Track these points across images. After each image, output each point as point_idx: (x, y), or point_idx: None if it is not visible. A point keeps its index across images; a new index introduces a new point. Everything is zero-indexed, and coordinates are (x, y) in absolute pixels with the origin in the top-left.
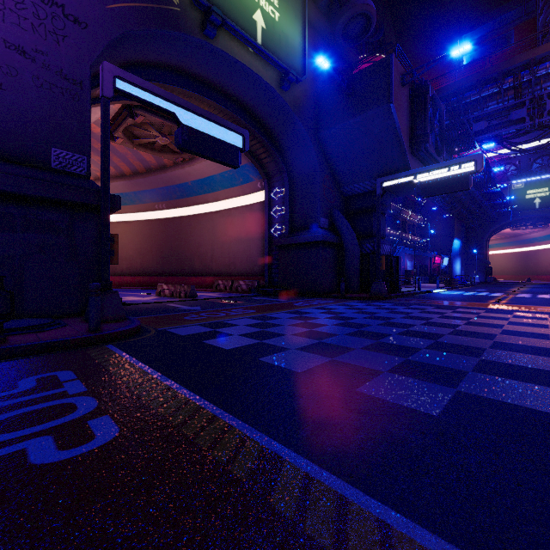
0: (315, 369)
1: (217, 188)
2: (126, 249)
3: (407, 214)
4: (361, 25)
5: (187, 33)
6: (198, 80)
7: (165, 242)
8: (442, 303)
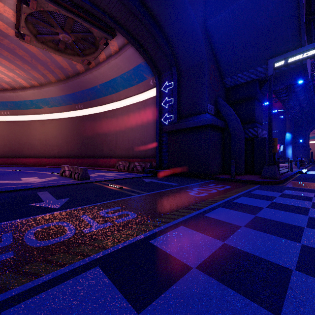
0: None
1: (119, 89)
2: (57, 139)
3: None
4: None
5: None
6: None
7: (83, 133)
8: None
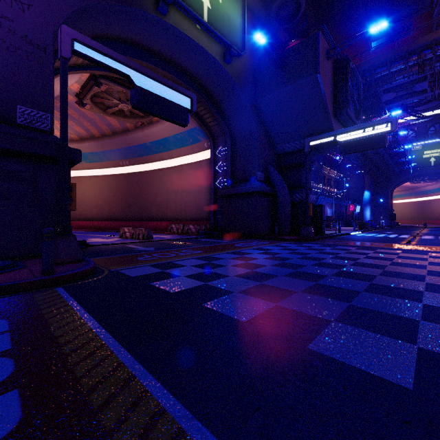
0: (260, 317)
1: (171, 148)
2: (96, 199)
3: (327, 170)
4: (292, 9)
5: (143, 9)
6: (153, 53)
7: (128, 193)
8: (362, 244)
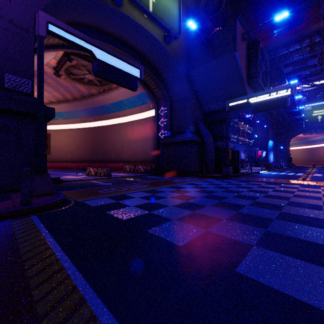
0: (194, 242)
1: (125, 108)
2: (70, 146)
3: (241, 125)
4: (216, 3)
5: (103, 1)
6: (111, 36)
7: (93, 142)
8: (269, 180)
